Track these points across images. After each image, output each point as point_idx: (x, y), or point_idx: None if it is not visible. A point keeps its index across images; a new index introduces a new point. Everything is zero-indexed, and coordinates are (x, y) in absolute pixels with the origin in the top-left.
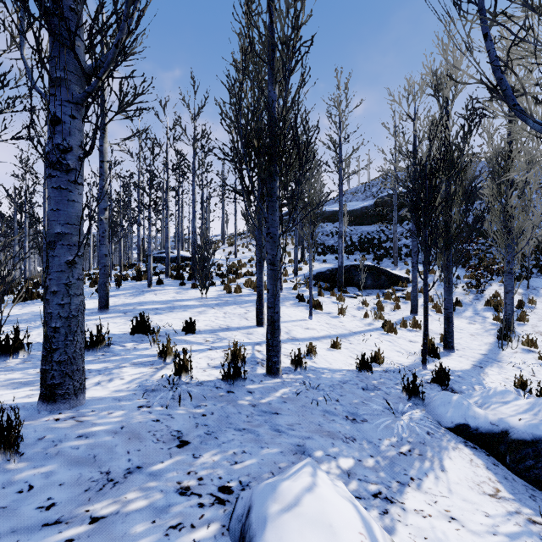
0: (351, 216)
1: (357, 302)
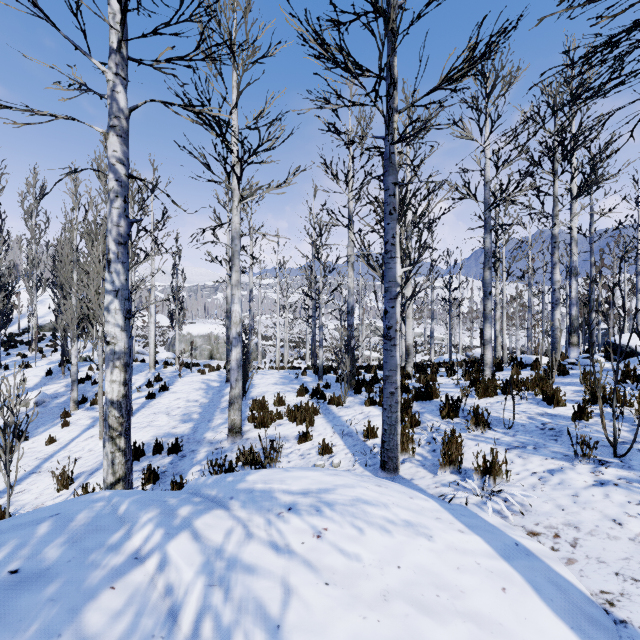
0: None
1: None
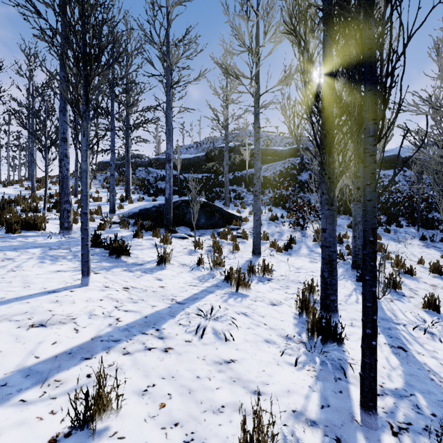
0: (184, 164)
1: (189, 244)
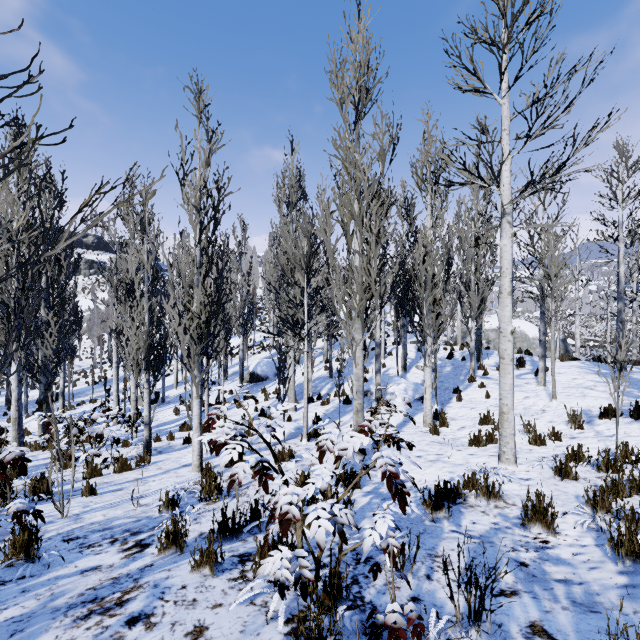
0: None
1: None
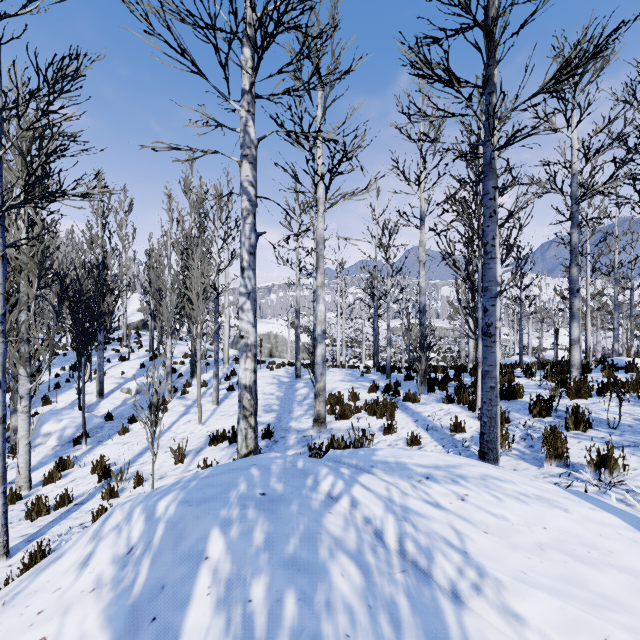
0: None
1: None
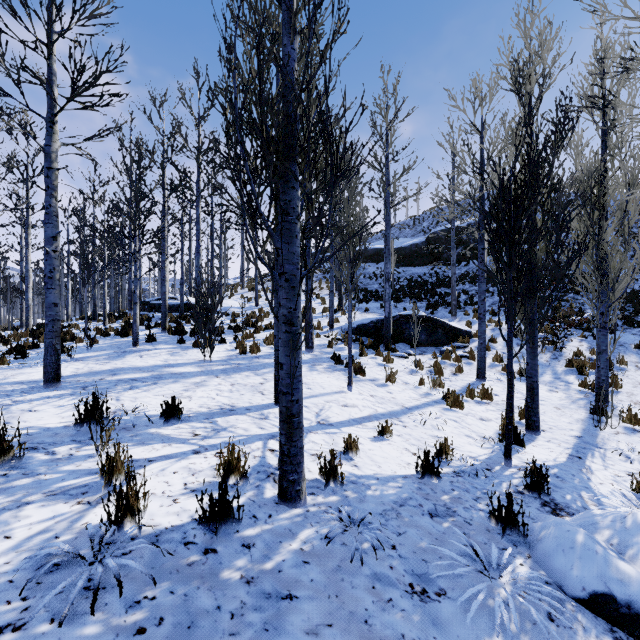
0: (398, 255)
1: (409, 364)
